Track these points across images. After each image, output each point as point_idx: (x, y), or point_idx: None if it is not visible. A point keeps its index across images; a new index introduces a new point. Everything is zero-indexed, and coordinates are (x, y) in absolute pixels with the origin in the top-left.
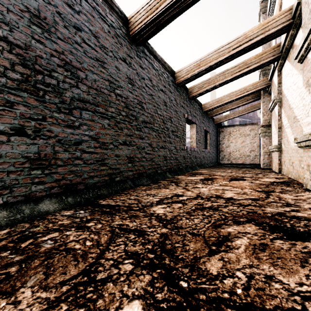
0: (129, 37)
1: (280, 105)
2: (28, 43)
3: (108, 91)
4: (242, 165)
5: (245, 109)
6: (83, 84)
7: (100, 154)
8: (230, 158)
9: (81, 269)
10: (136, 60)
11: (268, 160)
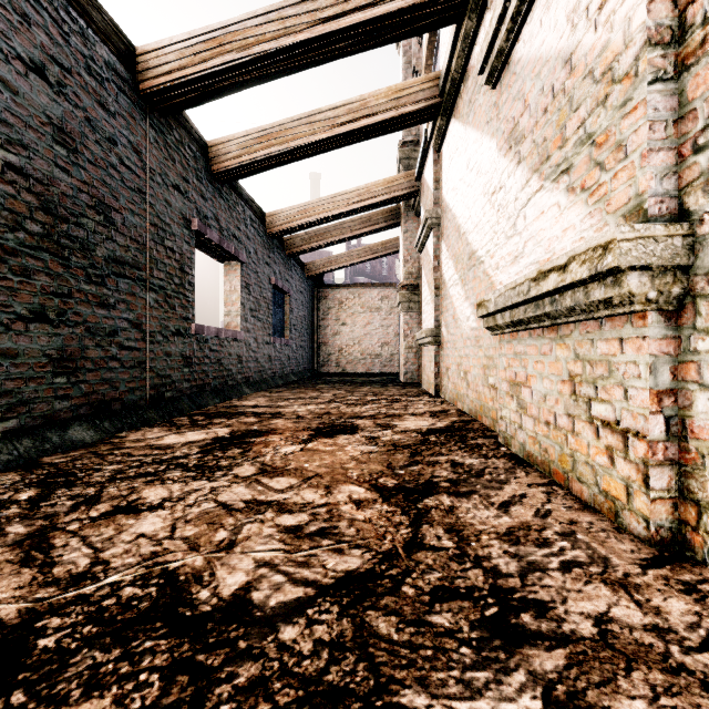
0: None
1: (438, 233)
2: None
3: None
4: (365, 377)
5: (371, 247)
6: None
7: None
8: (341, 360)
9: None
10: None
11: (415, 364)
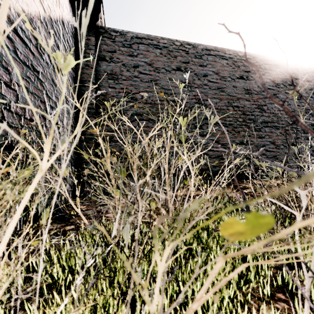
0: None
1: None
2: (295, 108)
3: None
4: None
5: None
6: (313, 116)
7: None
8: None
9: None
10: None
11: None
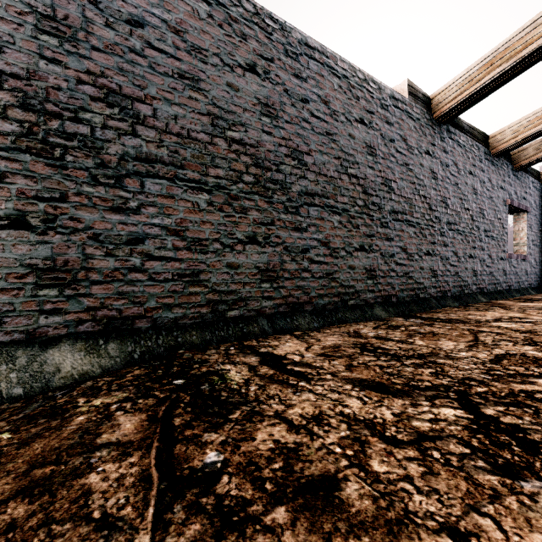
0: (432, 121)
1: None
2: (366, 173)
3: (414, 195)
4: None
5: None
6: (396, 194)
7: (408, 266)
8: None
9: (470, 340)
10: (440, 145)
11: None
